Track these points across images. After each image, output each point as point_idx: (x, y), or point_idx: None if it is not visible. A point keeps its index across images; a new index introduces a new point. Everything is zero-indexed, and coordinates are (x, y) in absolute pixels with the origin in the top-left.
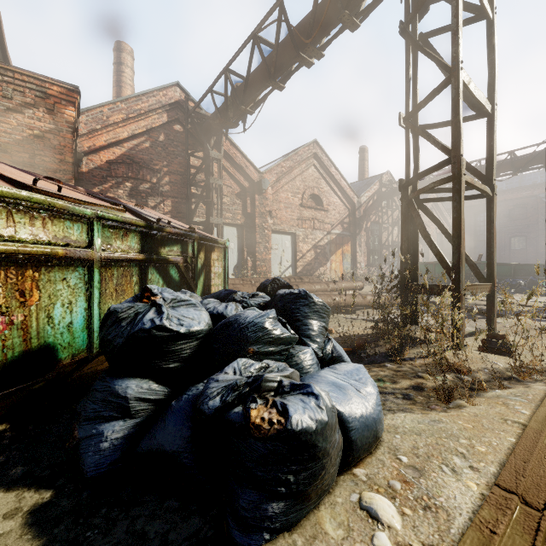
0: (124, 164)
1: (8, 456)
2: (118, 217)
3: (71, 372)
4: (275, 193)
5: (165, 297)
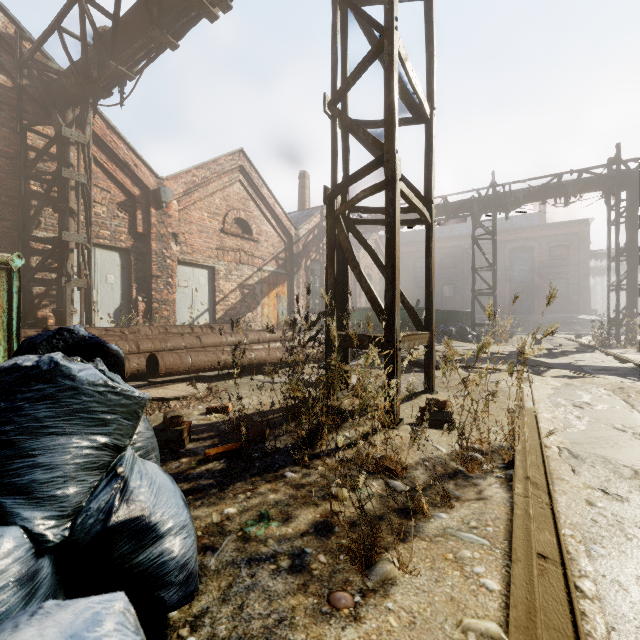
0: None
1: None
2: None
3: None
4: (183, 209)
5: None
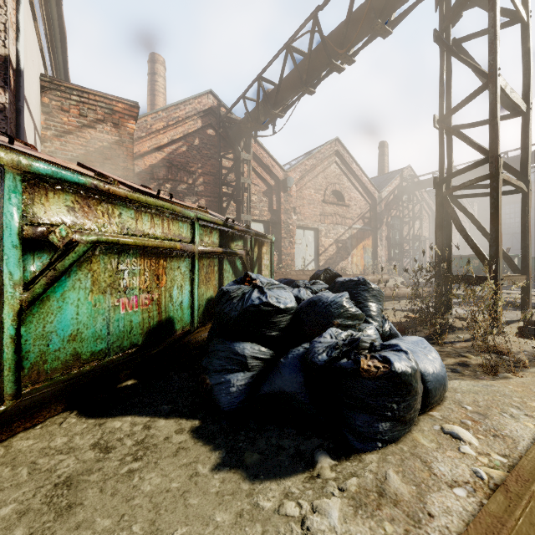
0: (165, 167)
1: (151, 399)
2: (208, 218)
3: (176, 342)
4: (298, 190)
5: (262, 281)
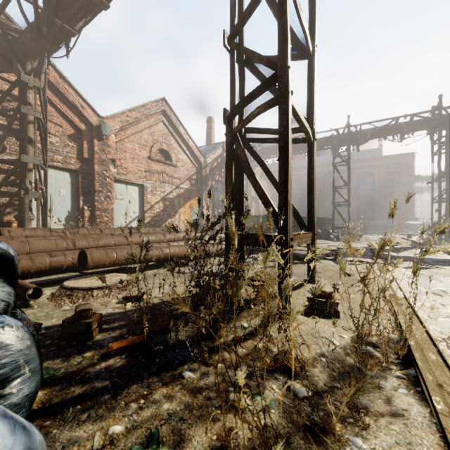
0: None
1: None
2: None
3: None
4: (119, 141)
5: None
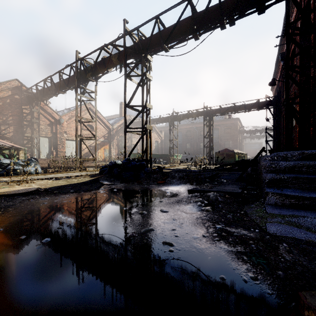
0: None
1: None
2: None
3: None
4: (68, 124)
5: (2, 159)
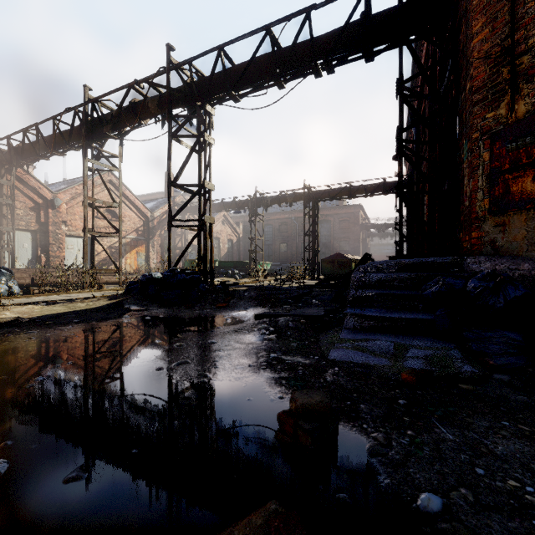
0: None
1: None
2: None
3: None
4: (70, 208)
5: None
